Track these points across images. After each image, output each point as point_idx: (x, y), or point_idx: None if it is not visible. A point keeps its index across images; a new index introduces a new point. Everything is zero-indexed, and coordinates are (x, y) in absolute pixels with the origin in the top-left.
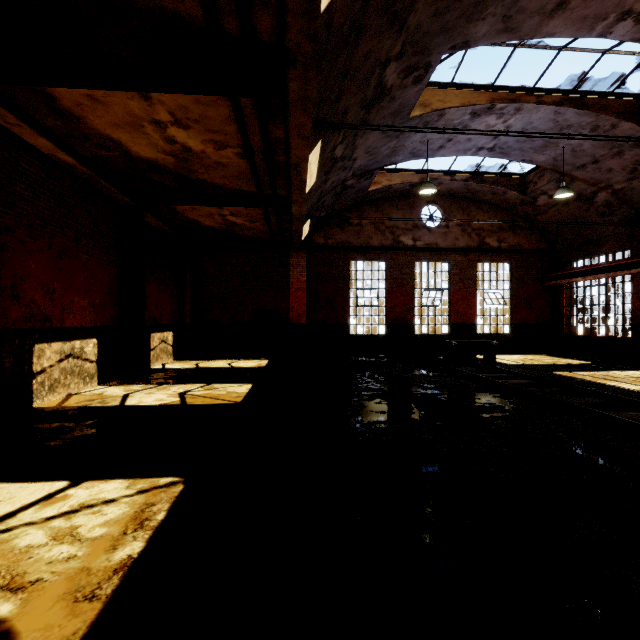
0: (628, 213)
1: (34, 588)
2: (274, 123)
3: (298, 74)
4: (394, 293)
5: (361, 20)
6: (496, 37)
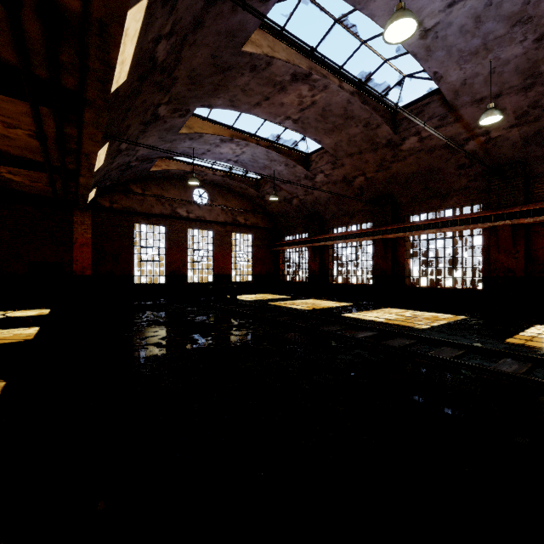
0: (306, 213)
1: None
2: (69, 126)
3: (93, 111)
4: (172, 251)
5: (139, 89)
6: (228, 107)
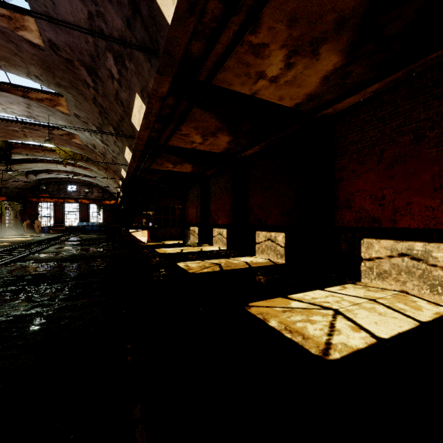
0: None
1: (280, 312)
2: None
3: None
4: None
5: None
6: None
